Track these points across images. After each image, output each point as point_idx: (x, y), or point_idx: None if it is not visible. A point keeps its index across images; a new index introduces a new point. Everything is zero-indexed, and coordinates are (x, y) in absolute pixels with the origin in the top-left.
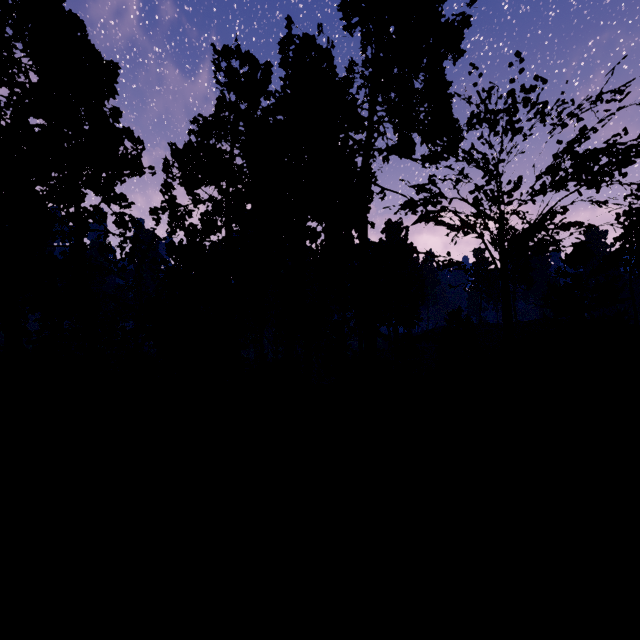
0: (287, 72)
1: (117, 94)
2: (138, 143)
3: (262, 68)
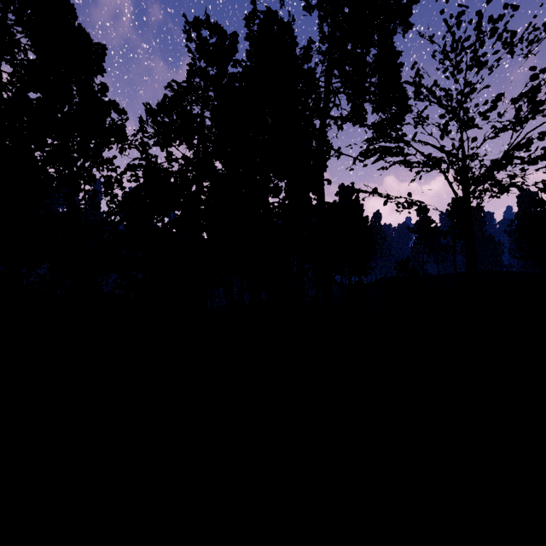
0: (252, 40)
1: (105, 72)
2: (122, 114)
3: (229, 38)
